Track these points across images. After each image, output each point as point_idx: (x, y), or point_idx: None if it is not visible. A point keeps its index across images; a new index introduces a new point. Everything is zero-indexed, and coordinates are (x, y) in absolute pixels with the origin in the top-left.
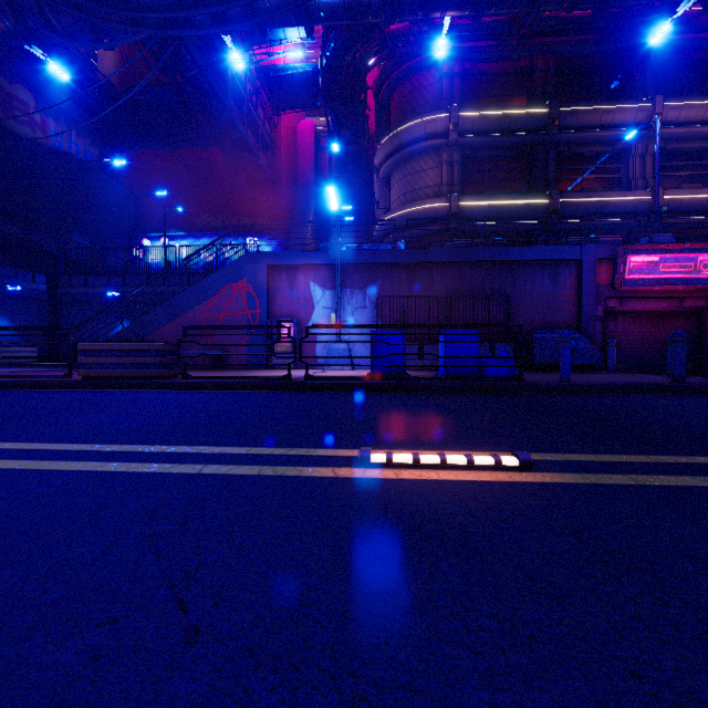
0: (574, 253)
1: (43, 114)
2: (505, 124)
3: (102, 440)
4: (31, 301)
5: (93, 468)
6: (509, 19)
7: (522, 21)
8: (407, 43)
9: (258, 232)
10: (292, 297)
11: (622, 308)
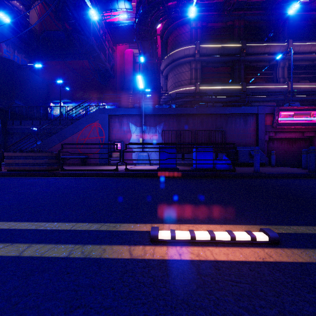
0: (255, 110)
1: (0, 41)
2: (221, 51)
3: None
4: None
5: None
6: (223, 1)
7: (229, 3)
8: (176, 12)
9: (106, 101)
10: (121, 130)
11: (276, 136)
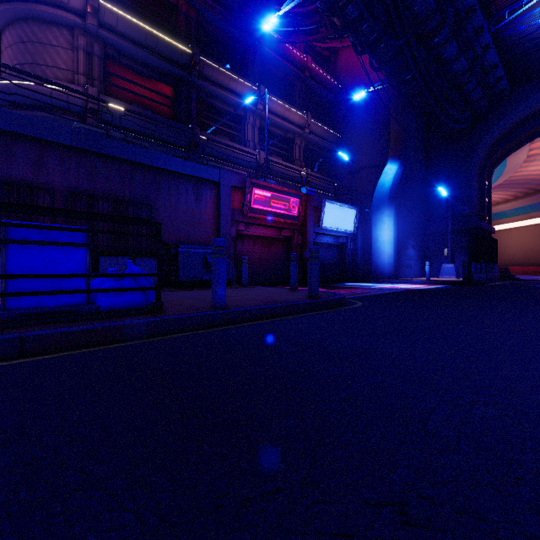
0: (214, 176)
1: None
2: (152, 42)
3: None
4: None
5: None
6: None
7: None
8: None
9: None
10: None
11: (247, 231)
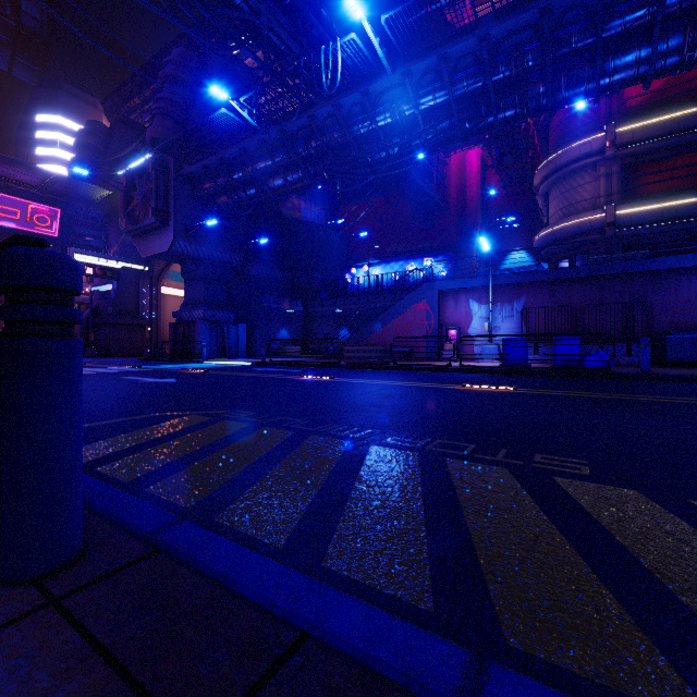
0: None
1: (299, 199)
2: (671, 127)
3: (384, 380)
4: (296, 318)
5: (390, 384)
6: None
7: None
8: None
9: (432, 253)
10: (456, 311)
11: None
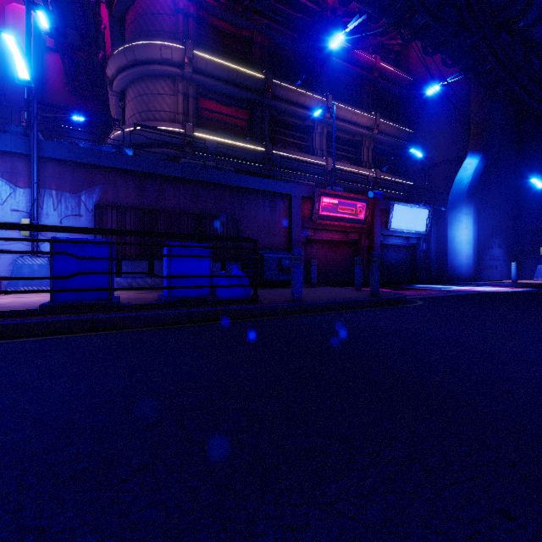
0: (287, 189)
1: None
2: (233, 76)
3: None
4: None
5: None
6: None
7: None
8: None
9: None
10: None
11: (315, 236)
